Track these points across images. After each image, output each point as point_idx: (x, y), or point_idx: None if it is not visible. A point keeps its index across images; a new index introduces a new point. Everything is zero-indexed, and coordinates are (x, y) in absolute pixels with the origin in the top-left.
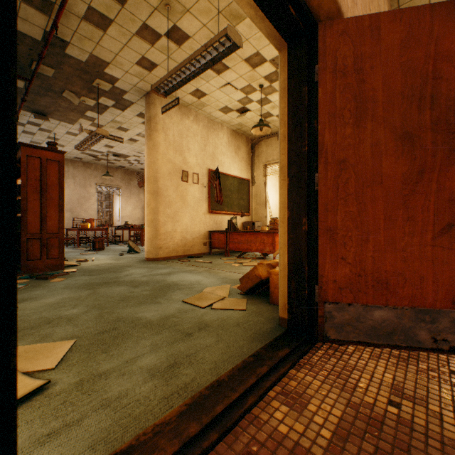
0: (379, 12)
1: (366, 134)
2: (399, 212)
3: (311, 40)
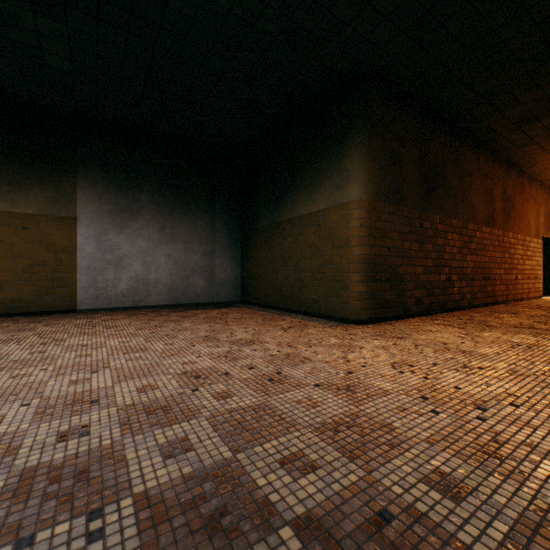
0: None
1: None
2: None
3: (548, 241)
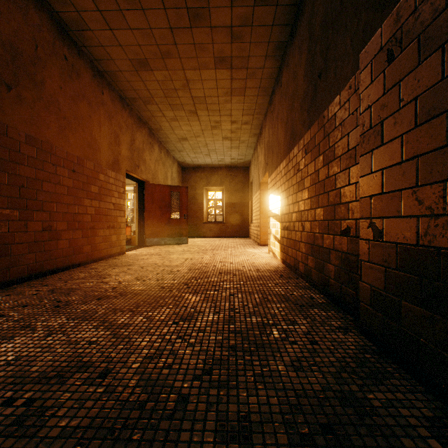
0: (156, 184)
1: (154, 206)
2: (159, 221)
3: (144, 185)
